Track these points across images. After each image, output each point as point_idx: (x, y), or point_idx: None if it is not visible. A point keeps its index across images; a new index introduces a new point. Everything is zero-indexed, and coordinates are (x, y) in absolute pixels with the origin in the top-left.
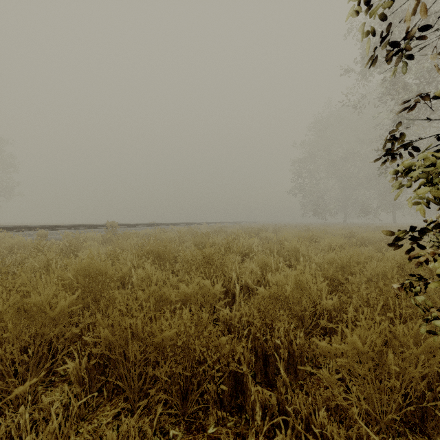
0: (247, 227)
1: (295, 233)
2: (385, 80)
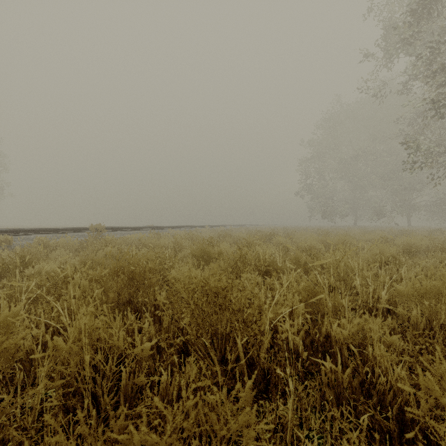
0: (256, 230)
1: (318, 238)
2: (419, 58)
